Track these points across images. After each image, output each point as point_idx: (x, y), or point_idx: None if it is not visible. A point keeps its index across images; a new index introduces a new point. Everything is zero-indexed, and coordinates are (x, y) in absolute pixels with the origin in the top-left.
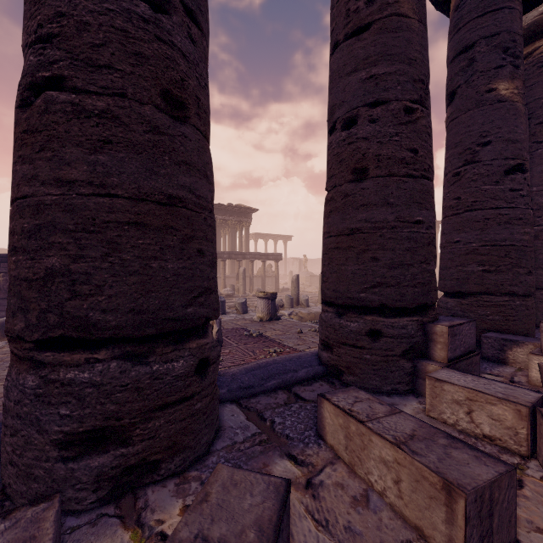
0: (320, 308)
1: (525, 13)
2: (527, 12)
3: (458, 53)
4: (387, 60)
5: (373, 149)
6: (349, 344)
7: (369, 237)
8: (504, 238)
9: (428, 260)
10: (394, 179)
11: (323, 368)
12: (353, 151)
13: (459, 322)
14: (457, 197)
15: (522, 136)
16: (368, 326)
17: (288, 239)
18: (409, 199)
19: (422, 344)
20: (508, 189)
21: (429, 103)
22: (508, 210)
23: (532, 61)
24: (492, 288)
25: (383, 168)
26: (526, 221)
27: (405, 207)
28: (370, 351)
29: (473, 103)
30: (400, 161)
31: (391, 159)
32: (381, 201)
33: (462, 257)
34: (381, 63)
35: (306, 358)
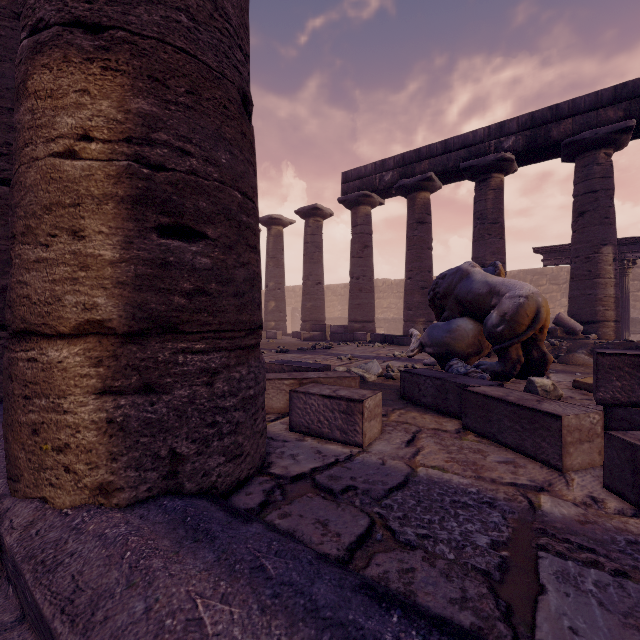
0: None
1: None
2: None
3: None
4: None
5: None
6: None
7: None
8: None
9: None
10: None
11: None
12: None
13: None
14: None
15: None
16: None
17: None
18: None
19: None
20: None
21: None
22: None
23: None
24: None
25: None
26: None
27: None
28: None
29: None
30: None
31: None
32: None
33: None
34: None
35: None
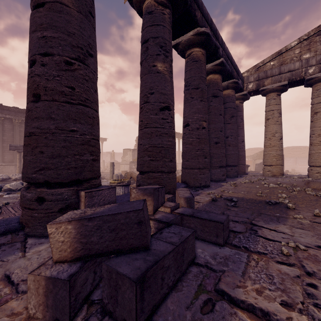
0: (108, 182)
1: (186, 33)
2: (186, 33)
3: (143, 42)
4: (53, 29)
5: (43, 83)
6: (27, 207)
7: (39, 138)
8: (159, 143)
9: (81, 153)
10: (56, 103)
11: (18, 225)
12: (33, 82)
13: (100, 189)
14: (141, 120)
15: (168, 92)
16: (36, 195)
17: (104, 140)
18: (66, 116)
19: (75, 203)
20: (161, 118)
21: (90, 62)
22: (161, 129)
23: (190, 58)
24: (153, 169)
25: (49, 95)
26: (169, 135)
27: (62, 121)
28: (37, 211)
29: (147, 71)
30: (60, 93)
31: (54, 90)
32: (46, 116)
33: (142, 152)
34: (49, 29)
35: (12, 219)
